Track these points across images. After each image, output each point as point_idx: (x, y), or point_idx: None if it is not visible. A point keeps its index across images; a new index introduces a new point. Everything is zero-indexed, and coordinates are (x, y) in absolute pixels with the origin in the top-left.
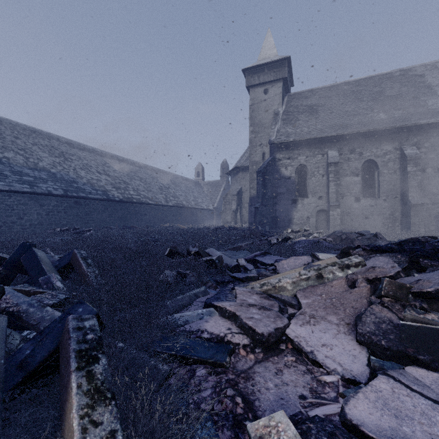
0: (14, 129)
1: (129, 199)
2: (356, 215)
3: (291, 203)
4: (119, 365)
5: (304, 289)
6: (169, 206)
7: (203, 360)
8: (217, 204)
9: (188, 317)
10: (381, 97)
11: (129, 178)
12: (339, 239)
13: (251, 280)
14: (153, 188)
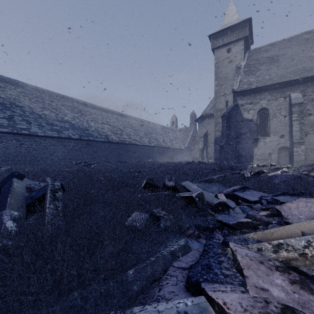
0: (51, 96)
1: (123, 141)
2: None
3: (253, 141)
4: None
5: None
6: (152, 146)
7: None
8: (187, 145)
9: None
10: None
11: (123, 126)
12: None
13: (244, 228)
14: (140, 133)
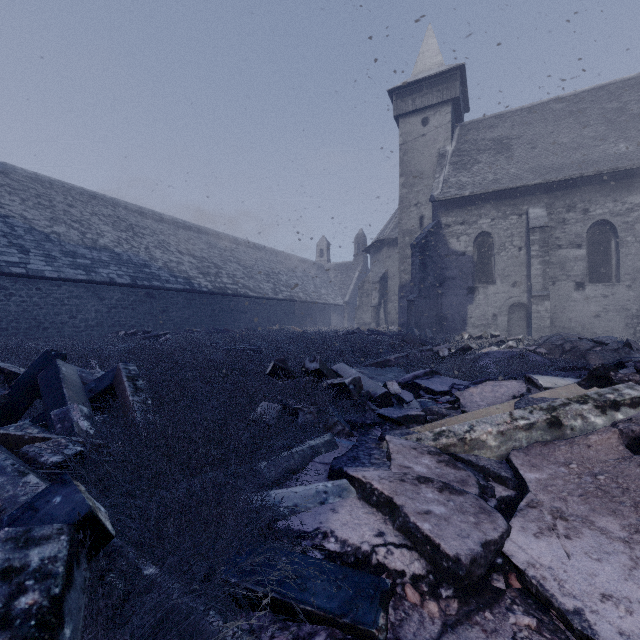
0: (68, 194)
1: (222, 289)
2: (577, 311)
3: (467, 293)
4: (133, 636)
5: (526, 449)
6: (279, 299)
7: (326, 616)
8: (349, 297)
9: (298, 499)
10: (620, 118)
11: (222, 259)
12: (559, 350)
13: (413, 423)
14: (256, 273)
